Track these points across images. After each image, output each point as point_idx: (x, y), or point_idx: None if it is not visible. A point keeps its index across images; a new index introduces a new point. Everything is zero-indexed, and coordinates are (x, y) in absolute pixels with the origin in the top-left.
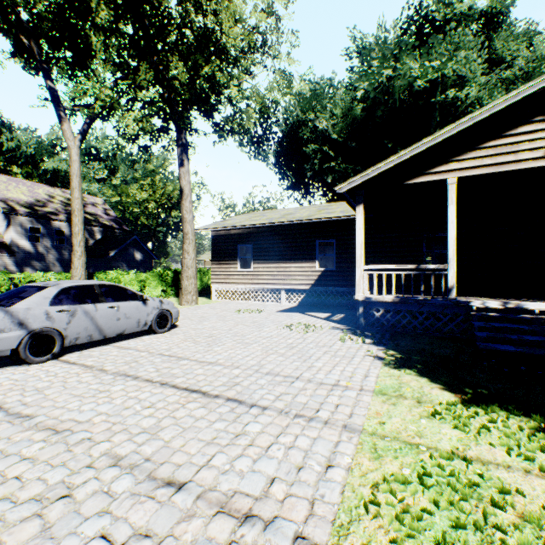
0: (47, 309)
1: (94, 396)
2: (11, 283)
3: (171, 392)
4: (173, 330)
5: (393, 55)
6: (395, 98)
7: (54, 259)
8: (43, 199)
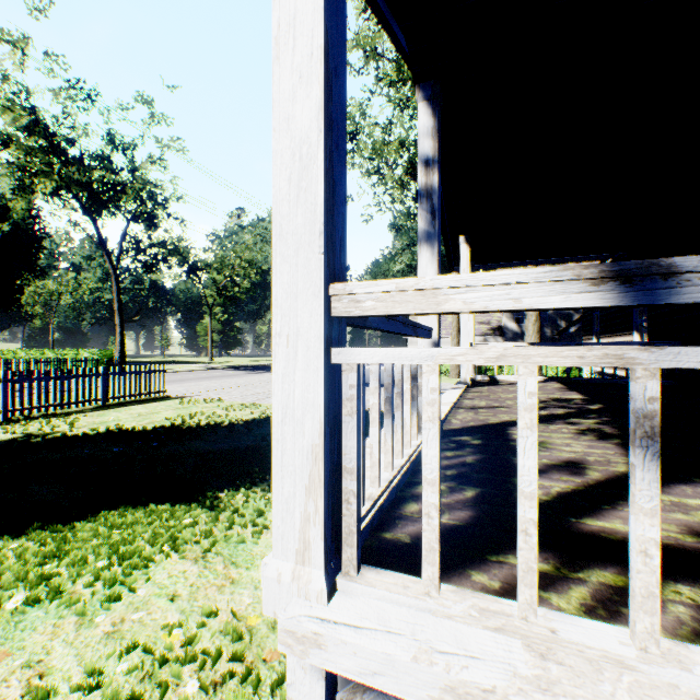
0: None
1: None
2: None
3: None
4: None
5: None
6: None
7: None
8: None
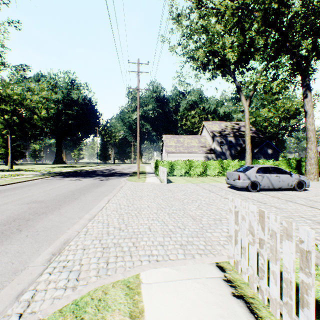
0: (254, 174)
1: (281, 203)
2: (223, 165)
3: (316, 210)
4: (305, 191)
5: None
6: None
7: (228, 154)
8: (223, 128)
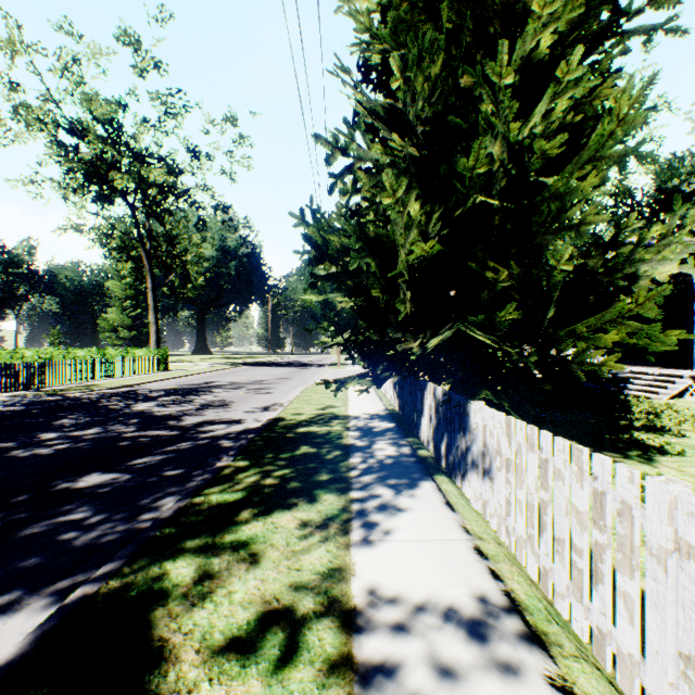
0: None
1: None
2: None
3: None
4: None
5: None
6: None
7: None
8: None
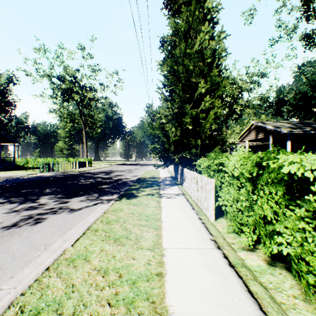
0: None
1: None
2: None
3: None
4: None
5: (300, 73)
6: (315, 80)
7: None
8: None
